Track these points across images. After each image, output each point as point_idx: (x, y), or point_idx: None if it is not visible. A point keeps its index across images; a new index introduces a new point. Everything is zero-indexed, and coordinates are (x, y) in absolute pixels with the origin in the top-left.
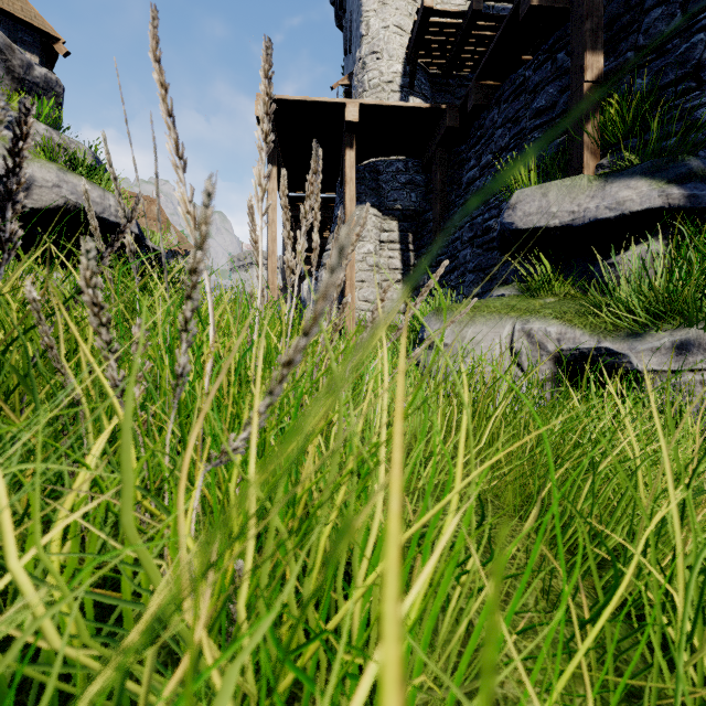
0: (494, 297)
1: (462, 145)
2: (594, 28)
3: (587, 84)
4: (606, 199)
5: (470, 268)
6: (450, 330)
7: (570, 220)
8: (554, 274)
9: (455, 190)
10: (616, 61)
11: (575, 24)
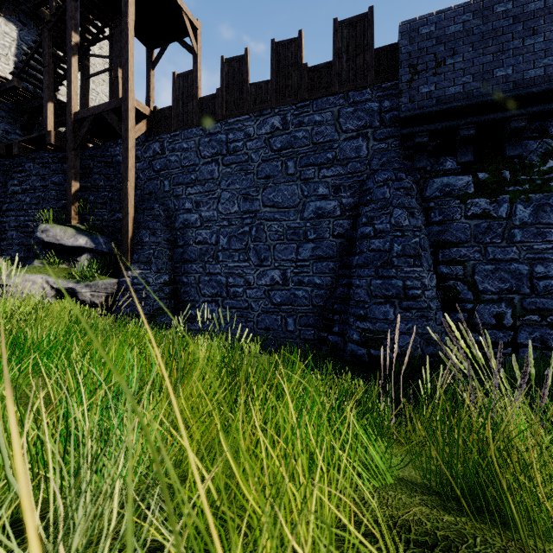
0: (33, 264)
1: (6, 156)
2: (76, 173)
3: (73, 191)
4: (75, 240)
5: (16, 243)
6: (14, 280)
7: (64, 243)
8: (59, 259)
9: (1, 186)
10: (85, 184)
11: (69, 166)
